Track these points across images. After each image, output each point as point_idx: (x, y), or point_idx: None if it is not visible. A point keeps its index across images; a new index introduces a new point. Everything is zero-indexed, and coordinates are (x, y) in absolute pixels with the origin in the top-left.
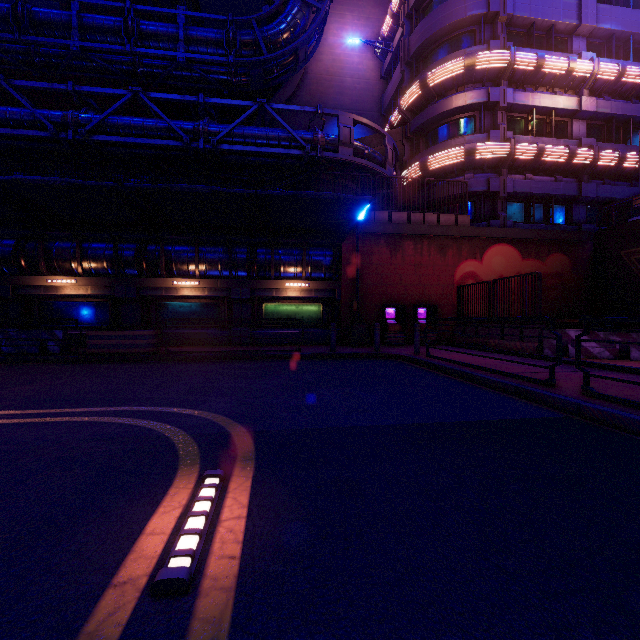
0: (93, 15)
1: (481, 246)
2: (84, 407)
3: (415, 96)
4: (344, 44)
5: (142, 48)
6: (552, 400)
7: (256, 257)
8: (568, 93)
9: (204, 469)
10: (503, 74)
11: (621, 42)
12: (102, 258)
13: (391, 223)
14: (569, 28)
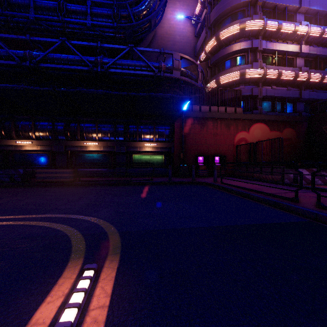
0: (41, 0)
1: (248, 124)
2: (23, 215)
3: (213, 45)
4: (175, 18)
5: (68, 18)
6: (298, 210)
7: (128, 130)
8: (294, 43)
9: (86, 261)
10: (260, 33)
11: (322, 16)
12: (46, 130)
13: (201, 112)
14: (295, 9)
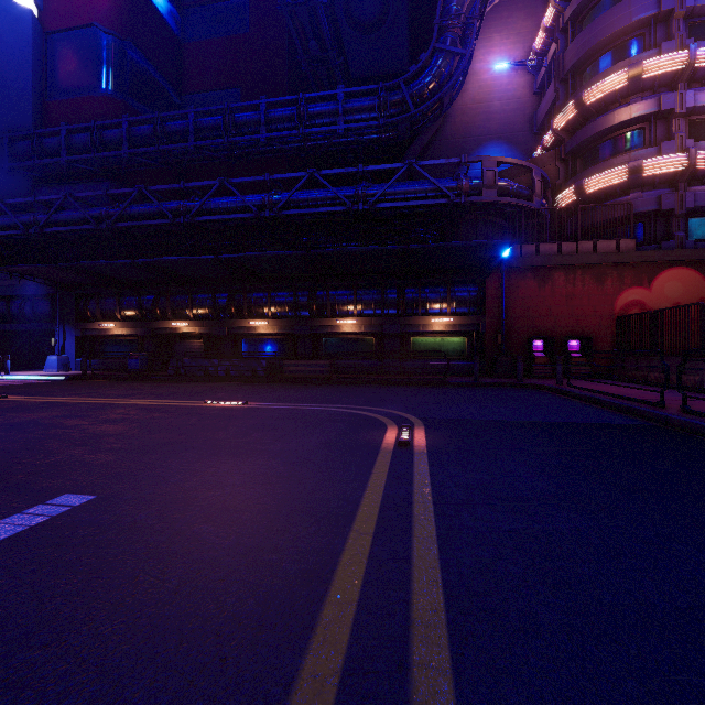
0: (275, 110)
1: (649, 271)
2: (315, 404)
3: (570, 116)
4: (491, 68)
5: (311, 128)
6: (651, 415)
7: (405, 297)
8: None
9: (399, 426)
10: (680, 76)
11: None
12: (285, 304)
13: (539, 256)
14: None
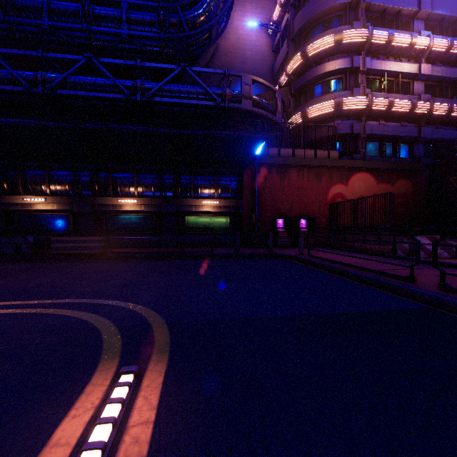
0: (59, 2)
1: (347, 174)
2: (35, 299)
3: (298, 63)
4: (245, 26)
5: (95, 26)
6: (415, 293)
7: (180, 182)
8: (410, 61)
9: (122, 363)
10: (363, 47)
11: (449, 24)
12: (65, 182)
13: (280, 156)
14: (411, 13)
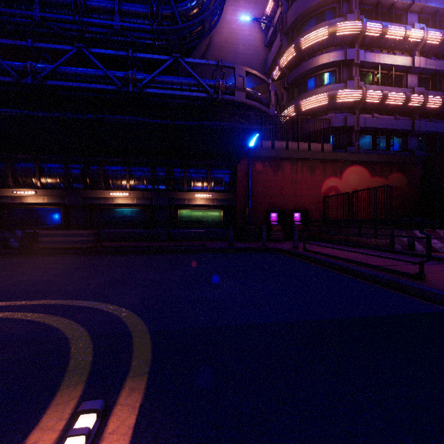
0: None
1: (341, 167)
2: (7, 300)
3: (291, 56)
4: (238, 21)
5: (87, 18)
6: (428, 294)
7: (173, 175)
8: (404, 54)
9: (87, 392)
10: (357, 39)
11: (443, 17)
12: (56, 175)
13: (274, 149)
14: (405, 6)
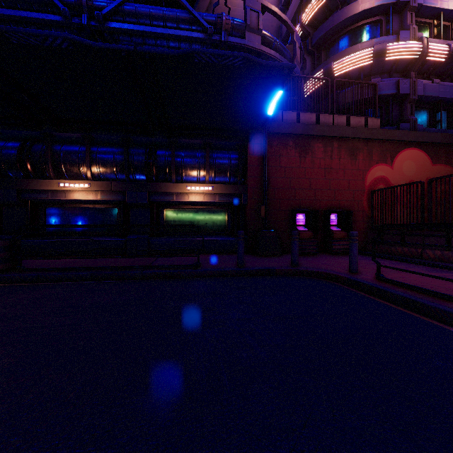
0: None
1: (392, 150)
2: None
3: (318, 7)
4: None
5: None
6: None
7: (155, 158)
8: None
9: None
10: None
11: None
12: None
13: (300, 123)
14: None
